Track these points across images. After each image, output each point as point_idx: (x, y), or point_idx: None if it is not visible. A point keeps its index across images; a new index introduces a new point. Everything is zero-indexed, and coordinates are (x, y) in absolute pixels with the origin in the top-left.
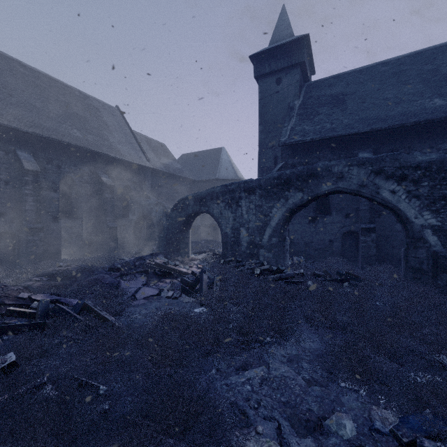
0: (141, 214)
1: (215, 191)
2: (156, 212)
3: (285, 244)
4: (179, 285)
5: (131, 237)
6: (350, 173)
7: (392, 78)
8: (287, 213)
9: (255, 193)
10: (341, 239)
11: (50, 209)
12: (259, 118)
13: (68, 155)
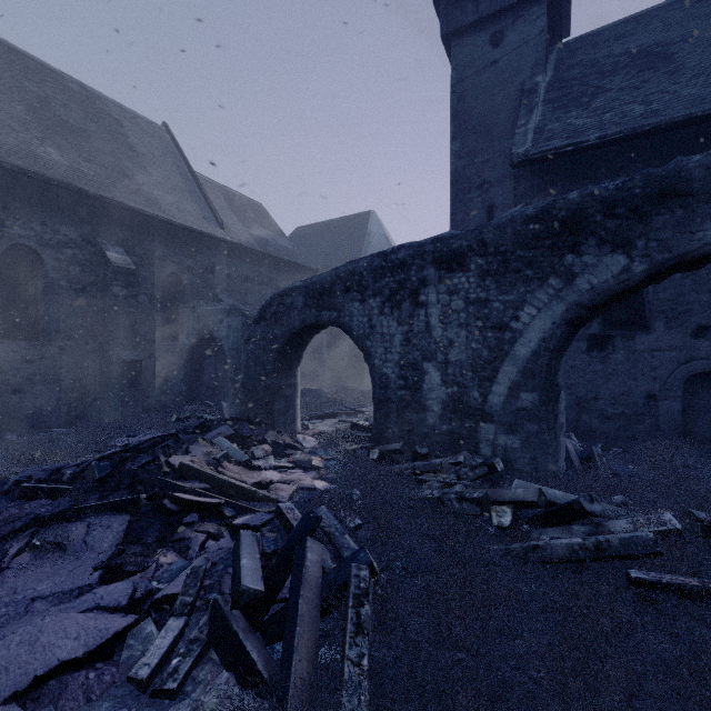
0: (200, 334)
1: (356, 270)
2: (228, 329)
3: (558, 409)
4: (224, 567)
5: (182, 381)
6: None
7: None
8: (570, 319)
9: (468, 267)
10: (683, 393)
11: None
12: (452, 125)
13: (25, 198)
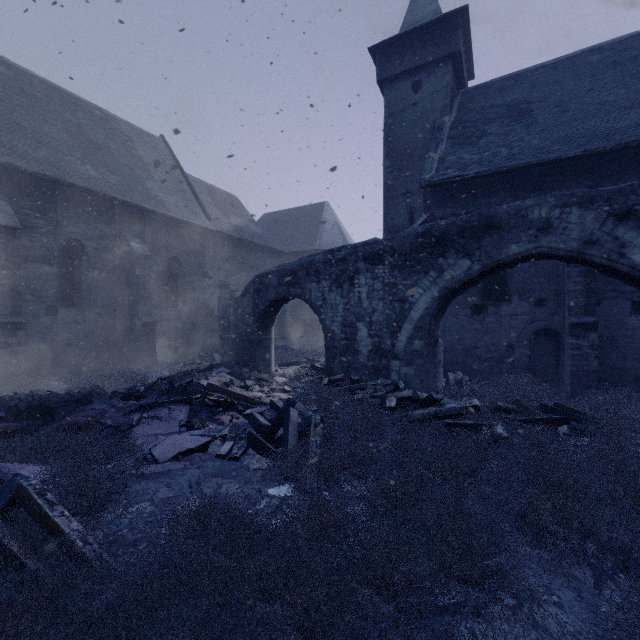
0: (196, 303)
1: (313, 261)
2: (218, 299)
3: (436, 351)
4: (245, 427)
5: (181, 338)
6: (565, 220)
7: (613, 71)
8: (441, 296)
9: (384, 263)
10: (529, 343)
11: (42, 292)
12: (385, 147)
13: (74, 205)
